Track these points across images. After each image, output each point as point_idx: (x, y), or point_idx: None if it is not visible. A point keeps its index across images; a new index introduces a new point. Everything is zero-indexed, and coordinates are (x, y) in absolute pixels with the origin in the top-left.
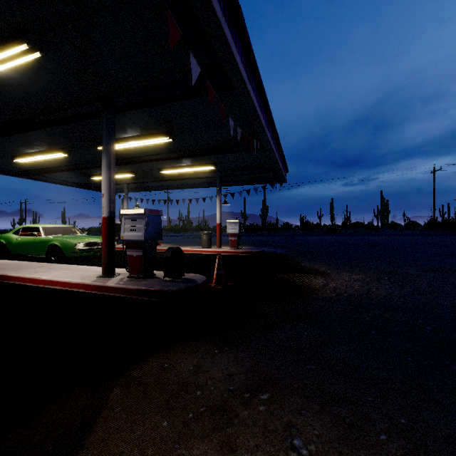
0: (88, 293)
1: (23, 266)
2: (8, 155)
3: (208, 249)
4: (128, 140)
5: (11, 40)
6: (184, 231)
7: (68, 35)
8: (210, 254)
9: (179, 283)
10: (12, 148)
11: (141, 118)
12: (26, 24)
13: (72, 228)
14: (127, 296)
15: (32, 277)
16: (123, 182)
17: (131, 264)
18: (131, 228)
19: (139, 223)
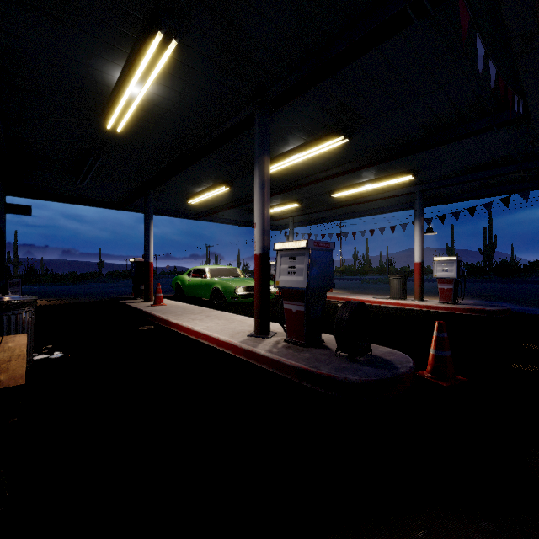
0: (235, 359)
1: (187, 310)
2: (183, 198)
3: (401, 300)
4: (290, 154)
5: (148, 35)
6: (362, 273)
7: None
8: (405, 309)
9: (362, 365)
10: (185, 189)
11: (304, 115)
12: (156, 1)
13: (235, 269)
14: (280, 374)
15: (186, 326)
16: (288, 216)
17: (289, 323)
18: (289, 269)
19: (299, 262)
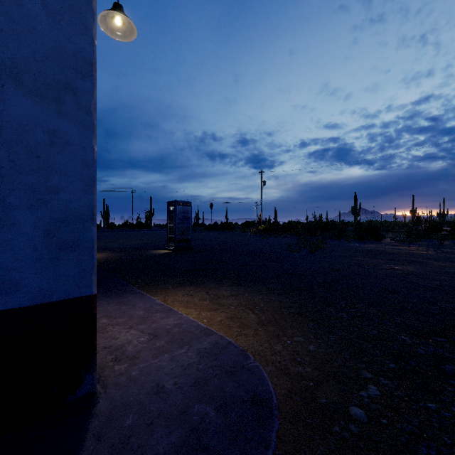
0: None
1: None
2: None
3: None
4: None
5: None
6: None
7: None
8: None
9: None
10: None
11: None
12: None
13: None
14: None
15: None
16: None
17: None
18: None
19: None
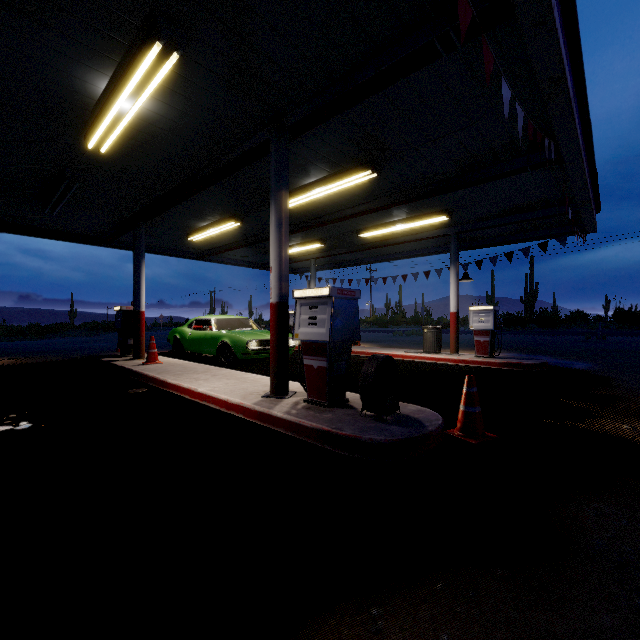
0: (247, 423)
1: (189, 369)
2: (183, 233)
3: (435, 354)
4: (311, 187)
5: (143, 44)
6: (394, 324)
7: (209, 5)
8: (439, 364)
9: (389, 425)
10: (185, 223)
11: (327, 144)
12: (154, 6)
13: (247, 320)
14: (300, 438)
15: (188, 387)
16: (310, 257)
17: (310, 381)
18: (309, 320)
19: (321, 312)
